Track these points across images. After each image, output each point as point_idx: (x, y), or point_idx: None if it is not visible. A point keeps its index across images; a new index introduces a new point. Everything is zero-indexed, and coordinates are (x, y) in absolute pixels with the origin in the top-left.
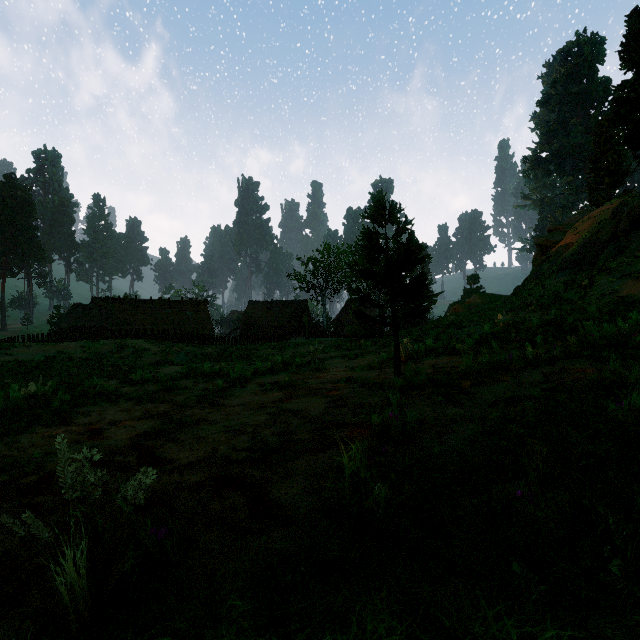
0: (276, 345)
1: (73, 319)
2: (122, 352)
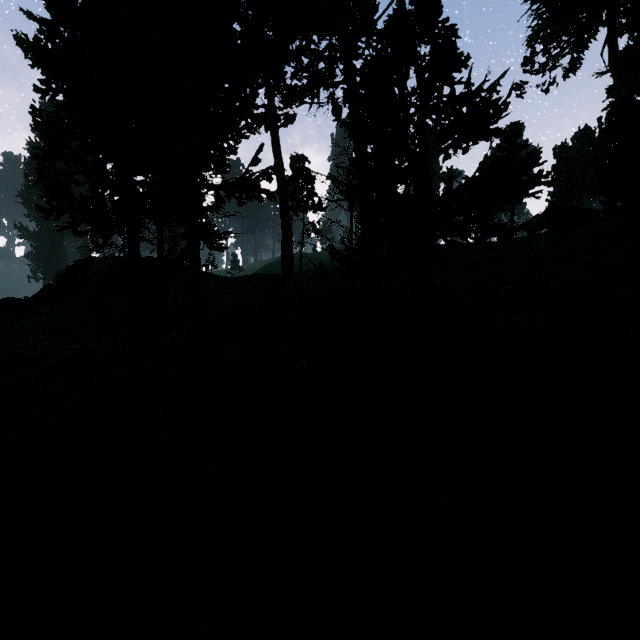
0: None
1: None
2: None
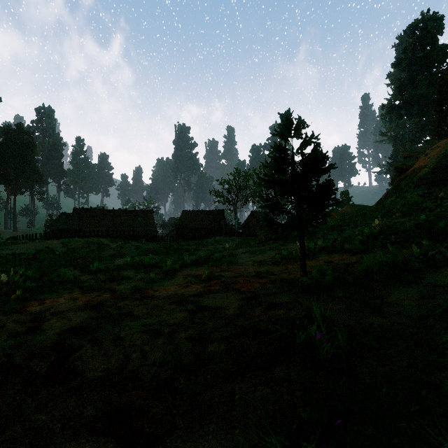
0: (201, 242)
1: (60, 223)
2: (90, 247)
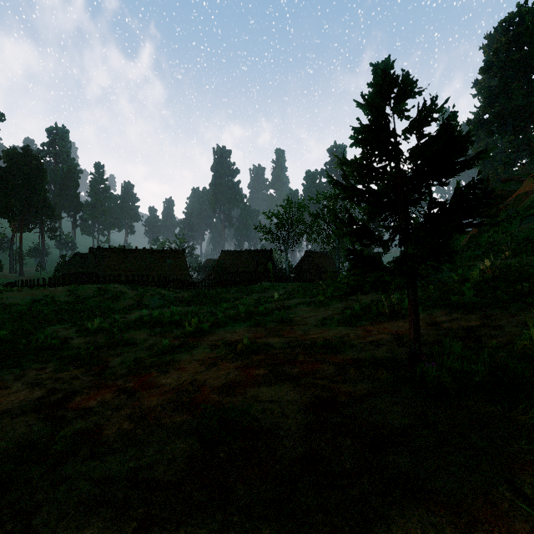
0: (243, 289)
1: (72, 266)
2: (102, 296)
